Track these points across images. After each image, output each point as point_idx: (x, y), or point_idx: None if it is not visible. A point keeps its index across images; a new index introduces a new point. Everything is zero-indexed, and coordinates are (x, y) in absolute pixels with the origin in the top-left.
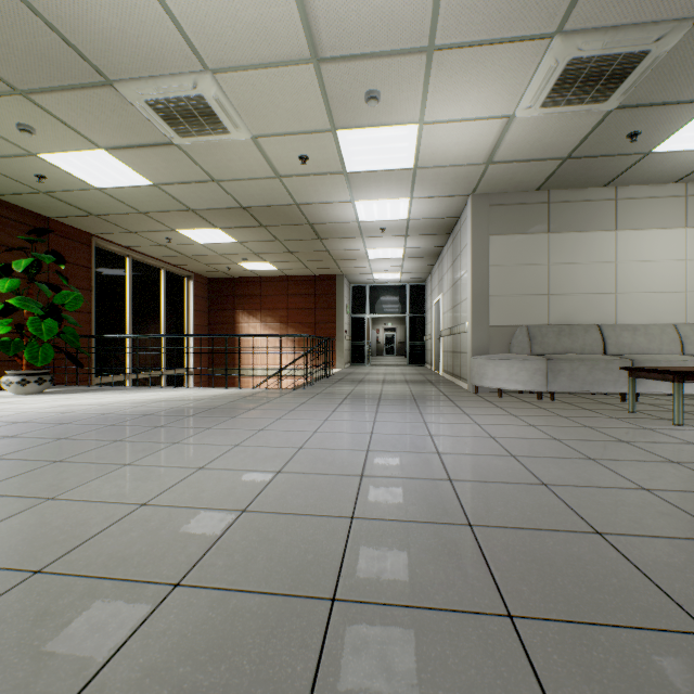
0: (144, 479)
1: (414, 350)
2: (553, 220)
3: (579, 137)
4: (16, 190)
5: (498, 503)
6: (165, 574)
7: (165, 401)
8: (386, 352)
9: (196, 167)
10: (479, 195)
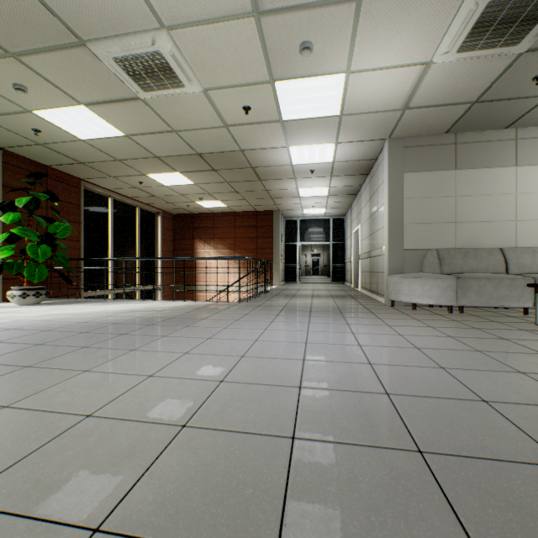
0: (97, 387)
1: (336, 271)
2: (460, 159)
3: (488, 81)
4: (20, 142)
5: (443, 423)
6: (87, 512)
7: (133, 312)
8: (312, 273)
9: (159, 119)
10: (395, 139)
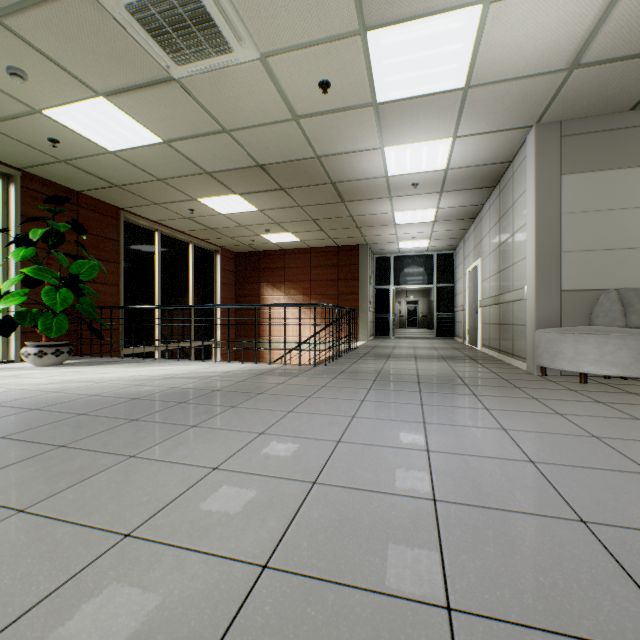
0: (3, 569)
1: (442, 323)
2: None
3: None
4: (38, 160)
5: None
6: None
7: (169, 379)
8: (408, 325)
9: (203, 112)
10: (546, 125)
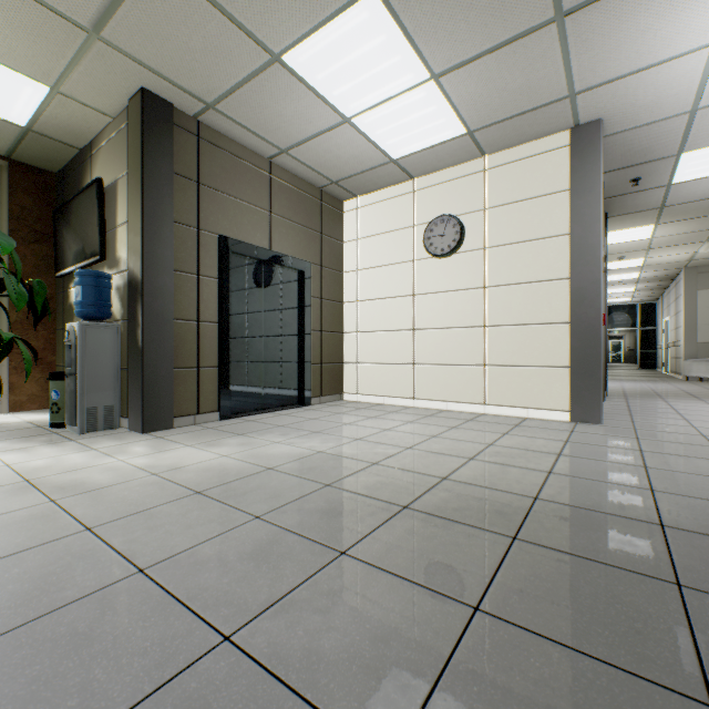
0: None
1: (645, 357)
2: None
3: None
4: None
5: (663, 390)
6: None
7: None
8: (611, 360)
9: None
10: (689, 268)
